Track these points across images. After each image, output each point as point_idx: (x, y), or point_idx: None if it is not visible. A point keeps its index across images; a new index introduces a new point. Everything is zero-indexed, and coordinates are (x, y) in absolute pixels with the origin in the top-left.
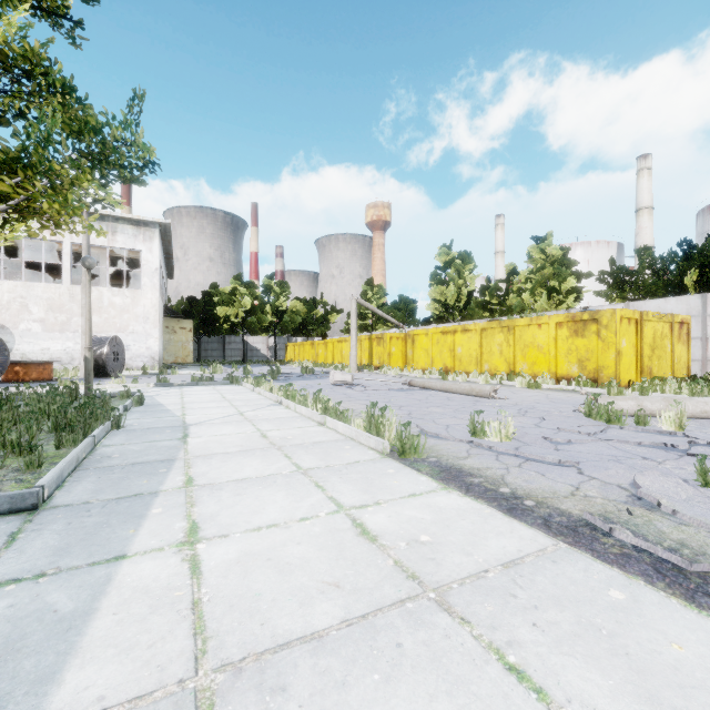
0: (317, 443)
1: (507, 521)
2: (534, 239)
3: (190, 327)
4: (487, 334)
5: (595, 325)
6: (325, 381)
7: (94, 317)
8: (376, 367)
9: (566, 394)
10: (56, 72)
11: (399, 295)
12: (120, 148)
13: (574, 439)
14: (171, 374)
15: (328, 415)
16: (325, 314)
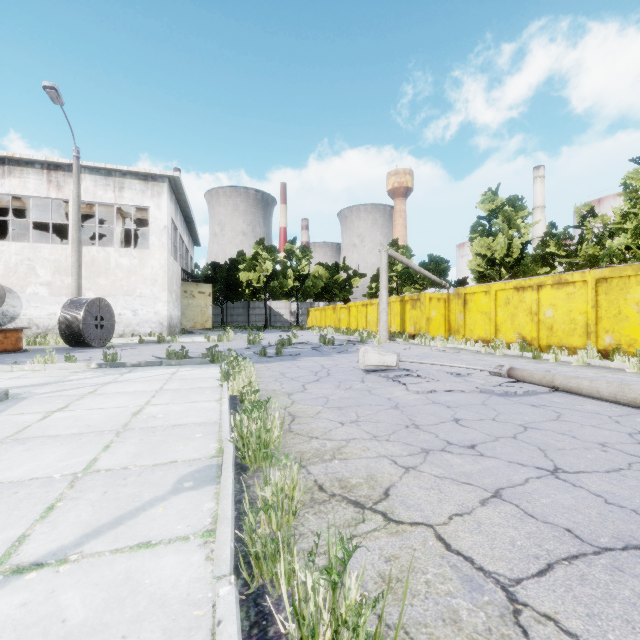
0: None
1: None
2: (635, 160)
3: (209, 292)
4: (610, 287)
5: None
6: (349, 358)
7: (101, 280)
8: (410, 335)
9: None
10: None
11: (429, 255)
12: None
13: None
14: (170, 342)
15: None
16: (347, 278)
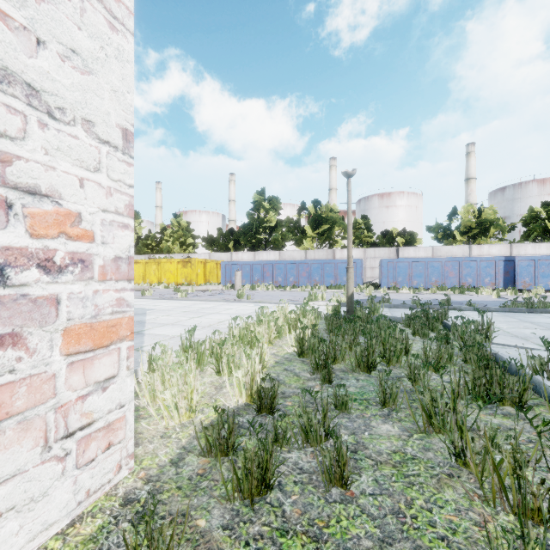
0: None
1: (148, 299)
2: (174, 215)
3: None
4: (148, 265)
5: (190, 264)
6: None
7: None
8: None
9: None
10: None
11: None
12: None
13: (167, 294)
14: None
15: None
16: None
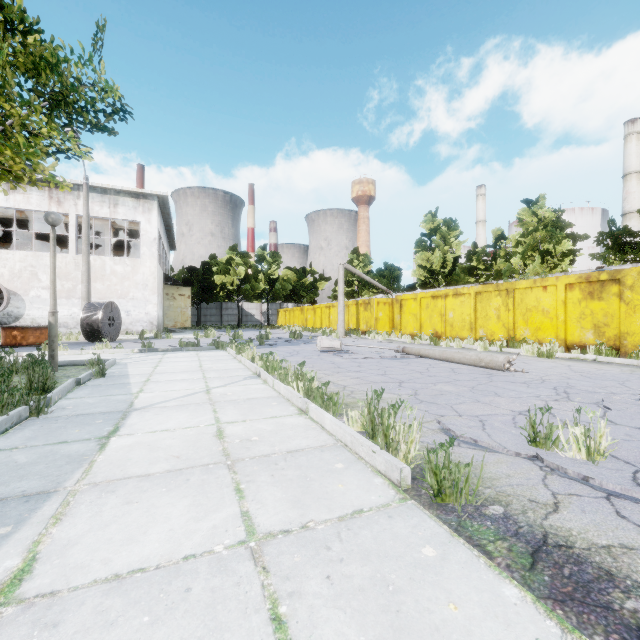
0: (293, 453)
1: None
2: (525, 201)
3: (188, 294)
4: (482, 298)
5: (616, 286)
6: (312, 346)
7: (98, 285)
8: (363, 332)
9: (590, 365)
10: (15, 9)
11: (384, 263)
12: (78, 85)
13: None
14: (166, 338)
15: (312, 398)
16: (314, 282)
